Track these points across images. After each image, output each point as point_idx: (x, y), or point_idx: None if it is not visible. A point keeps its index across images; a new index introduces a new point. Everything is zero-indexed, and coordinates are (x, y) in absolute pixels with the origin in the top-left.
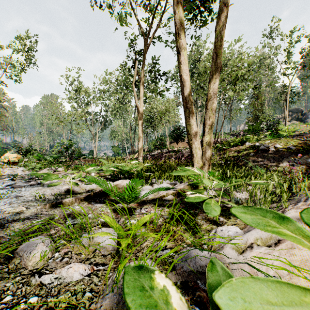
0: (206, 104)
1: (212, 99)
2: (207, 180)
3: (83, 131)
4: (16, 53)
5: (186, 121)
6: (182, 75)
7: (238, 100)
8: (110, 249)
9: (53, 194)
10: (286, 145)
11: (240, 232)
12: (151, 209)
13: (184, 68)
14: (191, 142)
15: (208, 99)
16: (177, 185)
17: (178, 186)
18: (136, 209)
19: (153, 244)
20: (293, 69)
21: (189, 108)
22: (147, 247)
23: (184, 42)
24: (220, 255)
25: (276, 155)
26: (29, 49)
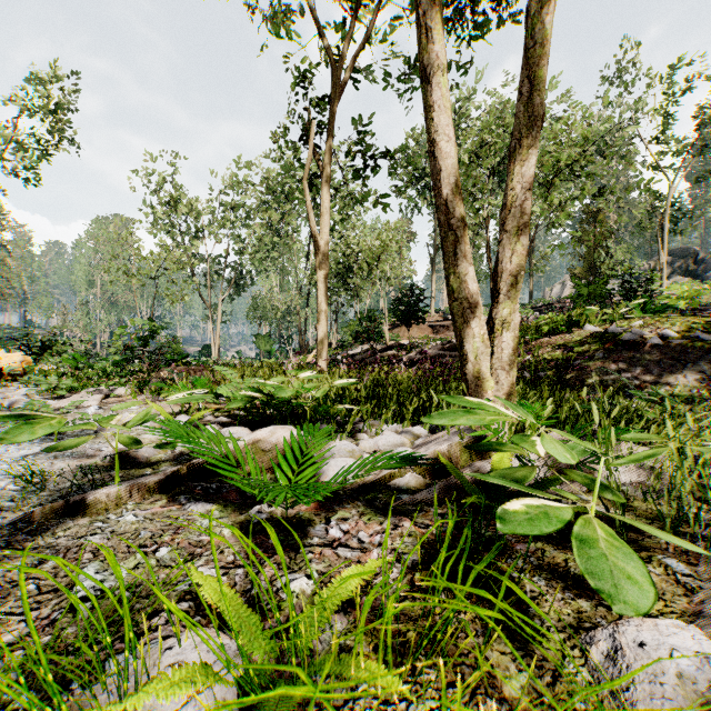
0: (502, 218)
1: (519, 203)
2: (558, 443)
3: (185, 298)
4: (28, 115)
5: (448, 264)
6: (436, 140)
7: (549, 229)
8: None
9: (75, 469)
10: (688, 330)
11: None
12: (359, 524)
13: (441, 120)
14: (460, 322)
15: (508, 204)
16: (422, 438)
17: (431, 445)
18: (312, 521)
19: None
20: (678, 154)
21: (455, 228)
22: None
23: (443, 50)
24: None
25: (664, 356)
26: (59, 105)
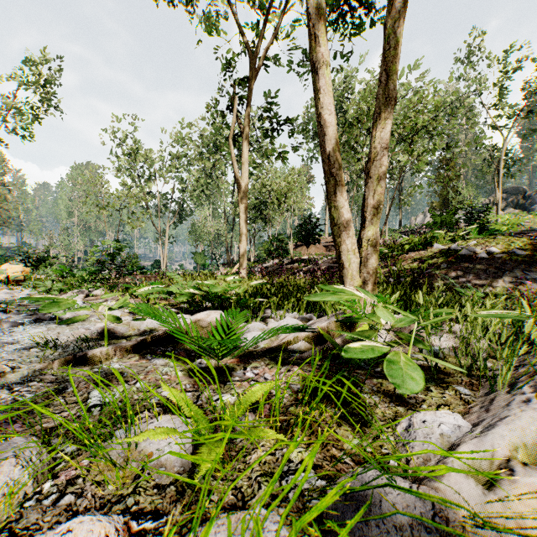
0: (368, 168)
1: (379, 157)
2: (385, 311)
3: (142, 225)
4: (24, 88)
5: (330, 200)
6: (322, 113)
7: (413, 173)
8: (175, 469)
9: (74, 340)
10: (508, 248)
11: (467, 426)
12: (265, 369)
13: (325, 100)
14: (338, 240)
15: (372, 159)
16: (312, 321)
17: (316, 324)
18: (235, 369)
19: (274, 456)
20: (510, 117)
21: (335, 175)
22: (259, 465)
23: (326, 51)
24: (439, 494)
25: (490, 266)
26: (48, 81)
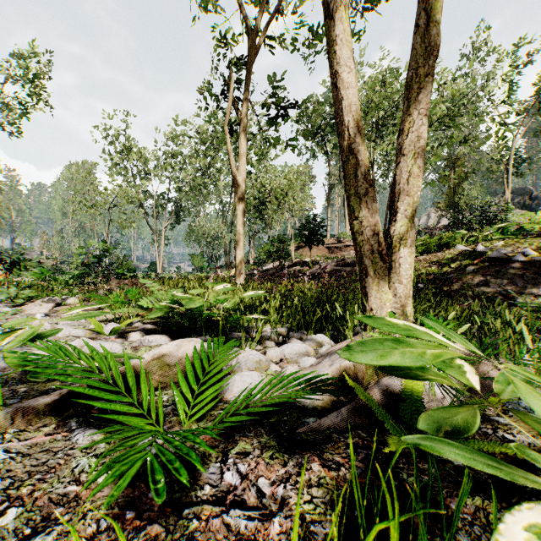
0: (399, 143)
1: (415, 128)
2: None
3: (133, 224)
4: (12, 82)
5: (349, 186)
6: (338, 71)
7: None
8: None
9: None
10: None
11: None
12: (259, 467)
13: (342, 54)
14: (360, 239)
15: (405, 130)
16: (325, 346)
17: (336, 359)
18: (207, 458)
19: None
20: (519, 114)
21: (355, 152)
22: None
23: None
24: None
25: (526, 270)
26: (37, 74)
